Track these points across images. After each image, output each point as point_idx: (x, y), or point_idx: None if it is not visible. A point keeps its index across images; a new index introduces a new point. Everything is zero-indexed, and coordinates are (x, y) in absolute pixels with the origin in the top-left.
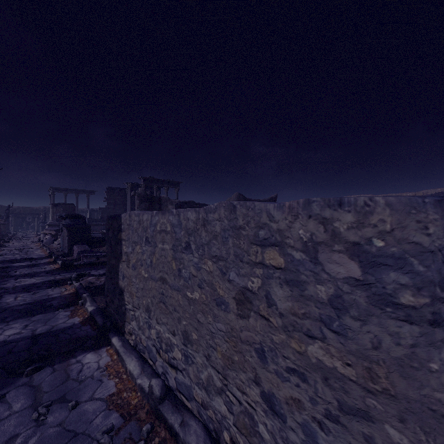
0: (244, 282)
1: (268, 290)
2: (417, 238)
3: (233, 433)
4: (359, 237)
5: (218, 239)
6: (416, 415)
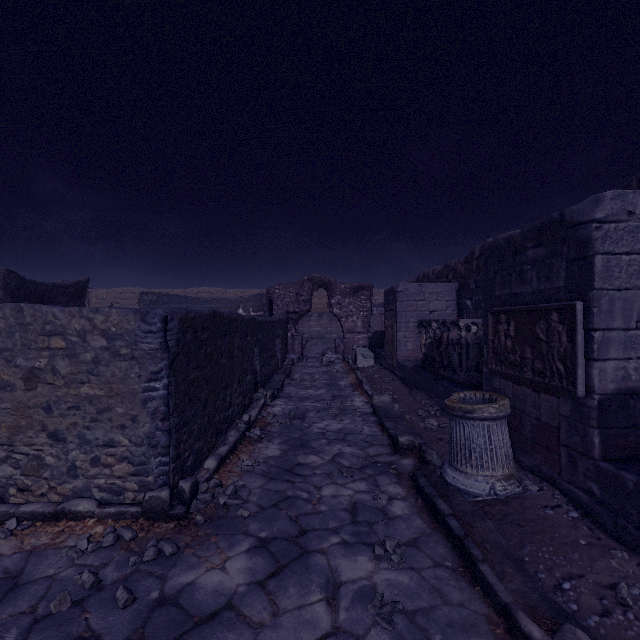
0: (32, 364)
1: (54, 364)
2: (127, 326)
3: (21, 483)
4: (106, 327)
5: (3, 334)
6: (127, 398)
